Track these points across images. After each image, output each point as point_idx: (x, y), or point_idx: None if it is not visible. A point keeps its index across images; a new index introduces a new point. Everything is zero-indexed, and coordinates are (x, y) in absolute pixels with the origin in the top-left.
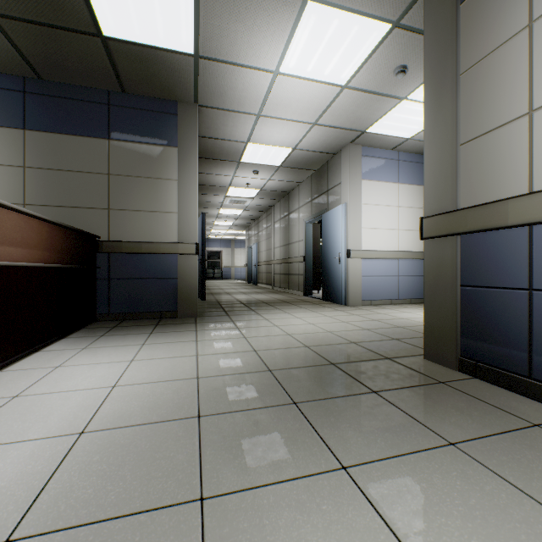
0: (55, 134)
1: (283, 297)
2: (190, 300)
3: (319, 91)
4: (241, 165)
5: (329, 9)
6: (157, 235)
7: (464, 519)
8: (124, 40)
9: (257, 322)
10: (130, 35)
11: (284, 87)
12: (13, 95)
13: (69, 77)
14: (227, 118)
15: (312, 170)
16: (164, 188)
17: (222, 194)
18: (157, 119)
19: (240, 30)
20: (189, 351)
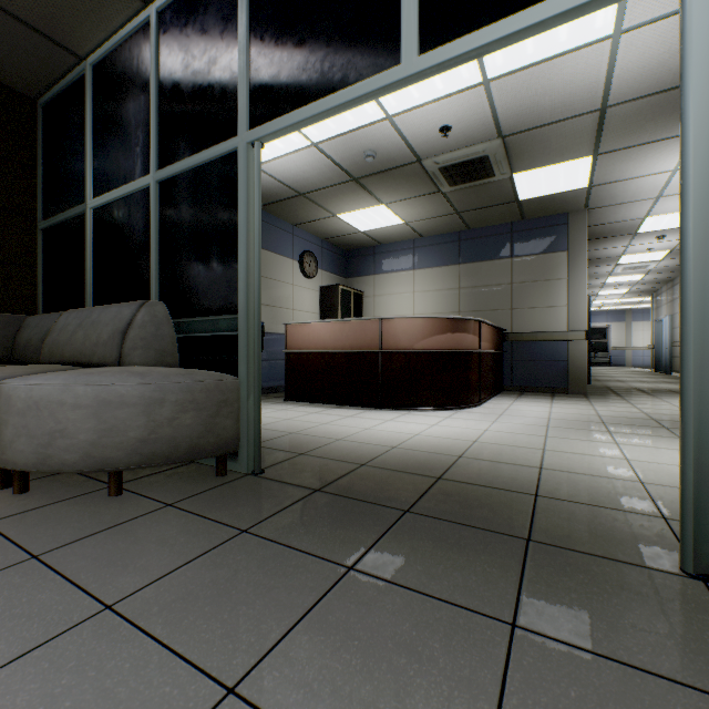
0: (476, 263)
1: None
2: (579, 379)
3: None
4: (638, 235)
5: None
6: (548, 325)
7: None
8: (532, 197)
9: (653, 402)
10: (538, 194)
11: None
12: (453, 244)
13: (486, 224)
14: (618, 208)
15: None
16: (555, 287)
17: (610, 264)
18: (549, 232)
19: (631, 164)
20: (587, 408)
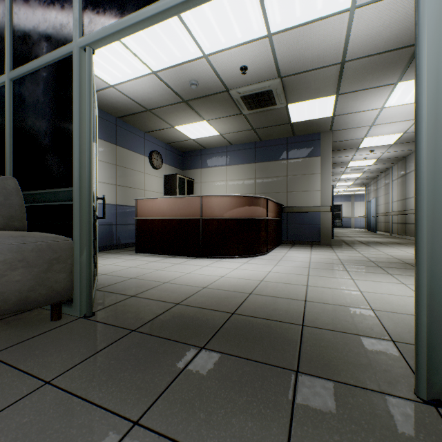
0: (266, 162)
1: (396, 241)
2: (327, 236)
3: None
4: (359, 149)
5: (412, 81)
6: (309, 202)
7: None
8: (299, 121)
9: (369, 249)
10: (303, 119)
11: (388, 111)
12: (251, 150)
13: (272, 137)
14: (349, 131)
15: None
16: (313, 178)
17: (343, 166)
18: (309, 144)
19: (357, 103)
20: (332, 254)
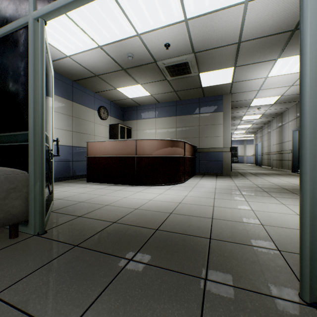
0: (184, 116)
1: (276, 172)
2: (227, 169)
3: (291, 76)
4: (250, 107)
5: (288, 58)
6: (215, 145)
7: (294, 202)
8: (208, 86)
9: (257, 179)
10: (210, 84)
11: (271, 80)
12: (173, 107)
13: (188, 98)
14: (243, 94)
15: (295, 101)
16: (217, 128)
17: (239, 119)
18: (215, 103)
19: (249, 73)
20: (231, 182)
